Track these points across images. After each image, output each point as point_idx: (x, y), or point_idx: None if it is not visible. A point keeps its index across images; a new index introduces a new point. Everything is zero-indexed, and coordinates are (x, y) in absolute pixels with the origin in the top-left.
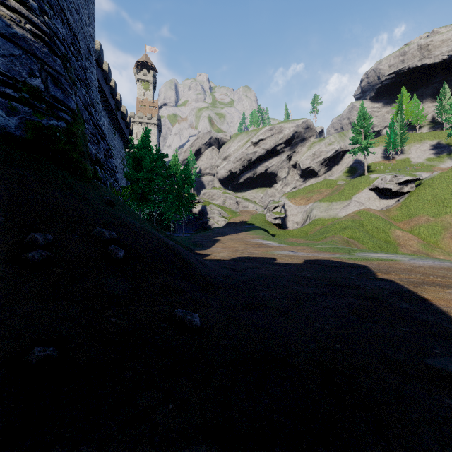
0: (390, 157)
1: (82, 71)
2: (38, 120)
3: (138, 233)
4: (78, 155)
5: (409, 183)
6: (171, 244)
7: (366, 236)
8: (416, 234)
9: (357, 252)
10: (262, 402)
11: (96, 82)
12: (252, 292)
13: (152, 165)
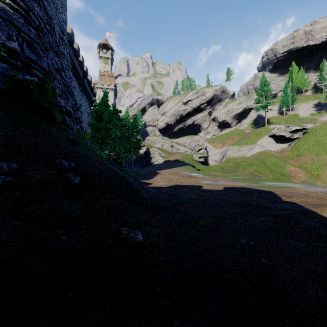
0: (283, 113)
1: (55, 45)
2: (15, 75)
3: (94, 164)
4: (49, 104)
5: (298, 132)
6: (121, 174)
7: (267, 170)
8: (303, 169)
9: (263, 181)
10: (203, 325)
11: (67, 56)
12: (185, 212)
13: (110, 118)
